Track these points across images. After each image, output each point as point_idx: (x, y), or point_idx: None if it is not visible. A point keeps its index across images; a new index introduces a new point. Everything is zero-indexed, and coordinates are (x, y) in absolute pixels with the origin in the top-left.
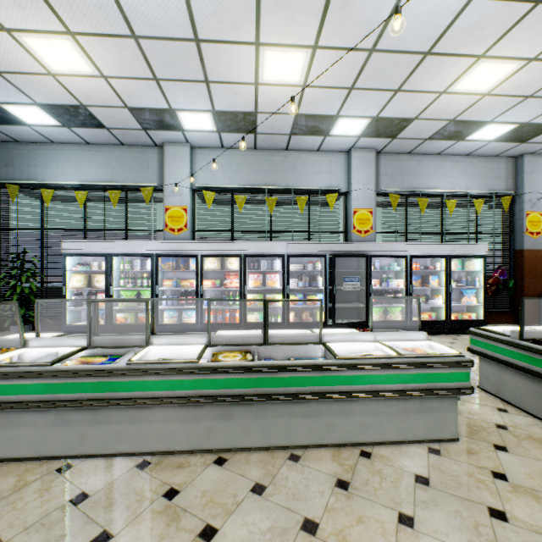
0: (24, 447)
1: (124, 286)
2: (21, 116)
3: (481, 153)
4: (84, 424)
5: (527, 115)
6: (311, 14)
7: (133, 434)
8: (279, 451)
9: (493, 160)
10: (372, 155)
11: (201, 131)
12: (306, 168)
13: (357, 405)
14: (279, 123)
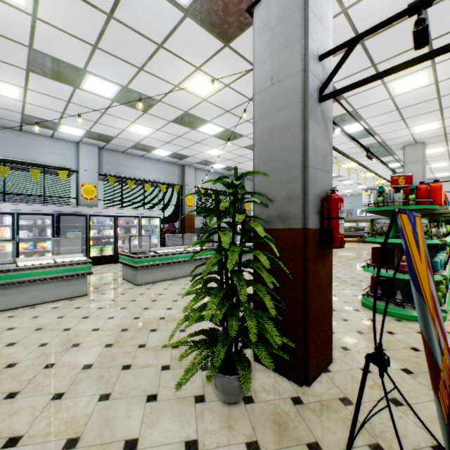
0: None
1: None
2: None
3: (165, 161)
4: None
5: (173, 149)
6: (17, 75)
7: None
8: None
9: (172, 165)
10: (96, 149)
11: None
12: (41, 148)
13: (31, 287)
14: (8, 114)
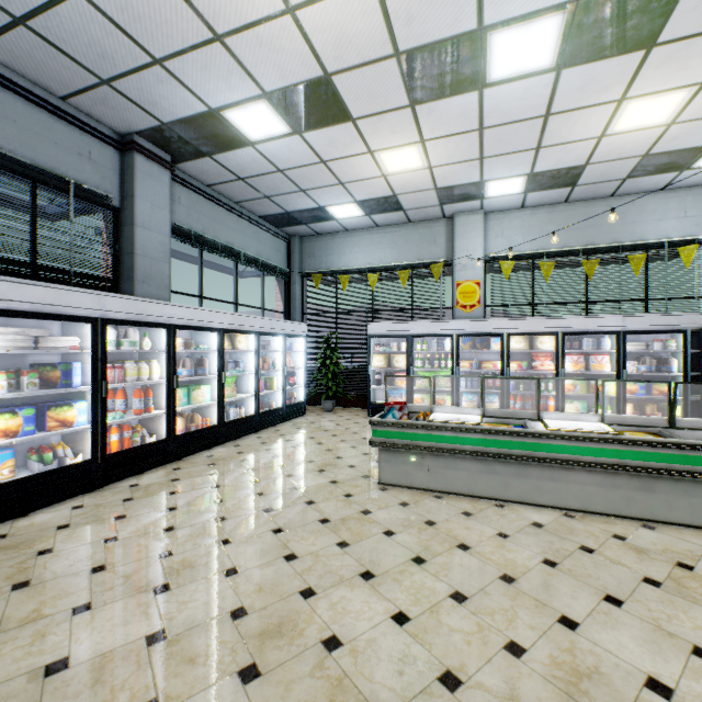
0: (460, 486)
1: (422, 367)
2: (336, 213)
3: None
4: (507, 475)
5: None
6: None
7: (550, 490)
8: None
9: None
10: None
11: (504, 196)
12: (641, 216)
13: None
14: (614, 169)
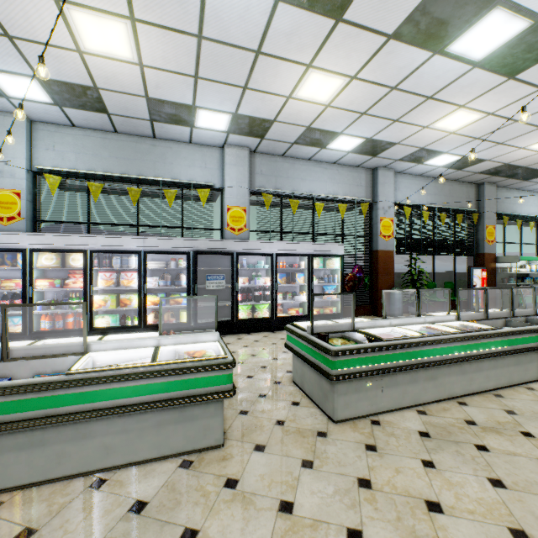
0: None
1: None
2: None
3: (345, 163)
4: None
5: (368, 131)
6: None
7: None
8: None
9: (356, 170)
10: (246, 153)
11: (35, 101)
12: (177, 160)
13: (100, 425)
14: (132, 105)
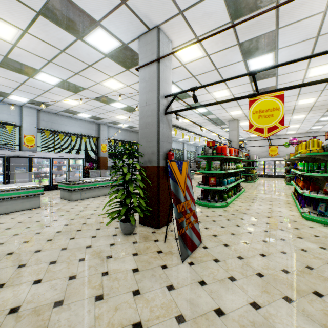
0: None
1: None
2: None
3: (86, 120)
4: None
5: (93, 114)
6: None
7: None
8: None
9: (91, 123)
10: (35, 111)
11: None
12: None
13: (5, 202)
14: None
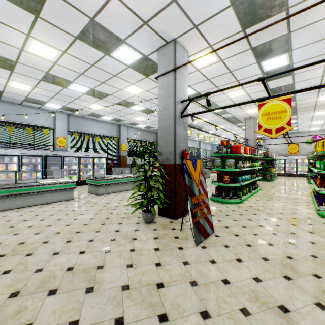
0: None
1: None
2: None
3: (108, 122)
4: None
5: (114, 116)
6: (33, 81)
7: None
8: (22, 208)
9: (112, 125)
10: (66, 116)
11: None
12: (32, 115)
13: (47, 194)
14: (17, 97)
